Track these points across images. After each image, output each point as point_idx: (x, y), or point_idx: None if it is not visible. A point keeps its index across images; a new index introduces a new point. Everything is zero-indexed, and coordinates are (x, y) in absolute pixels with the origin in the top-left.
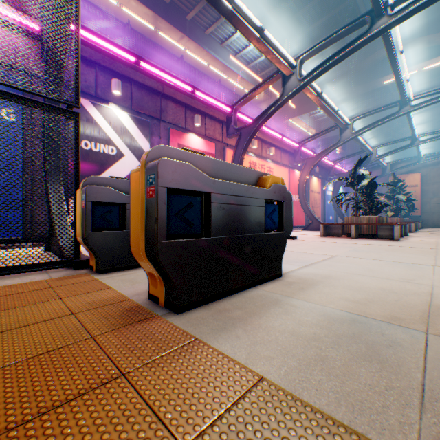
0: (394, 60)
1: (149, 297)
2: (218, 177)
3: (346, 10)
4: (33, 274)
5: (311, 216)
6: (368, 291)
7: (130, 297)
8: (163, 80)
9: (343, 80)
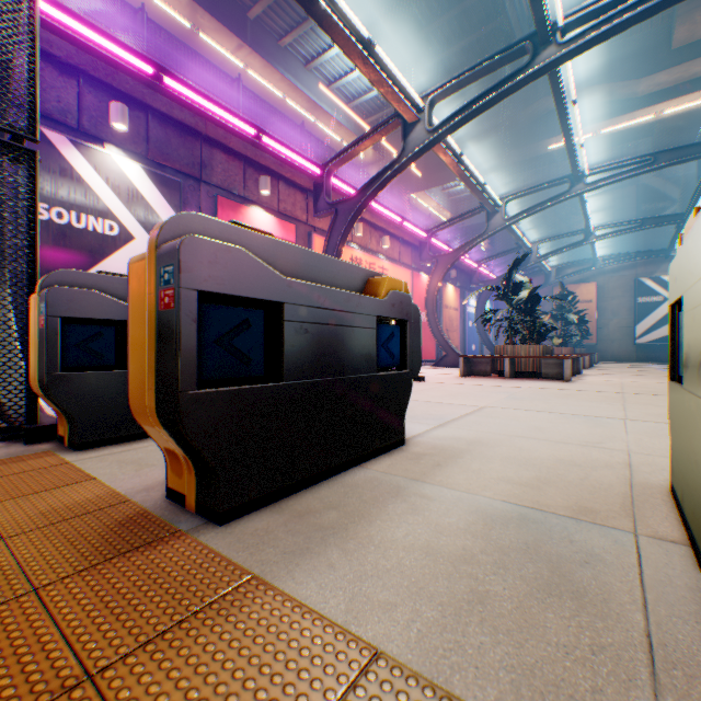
0: (565, 114)
1: (168, 494)
2: (297, 275)
3: (496, 34)
4: None
5: (445, 345)
6: (540, 465)
7: (130, 496)
8: (205, 111)
9: (491, 139)
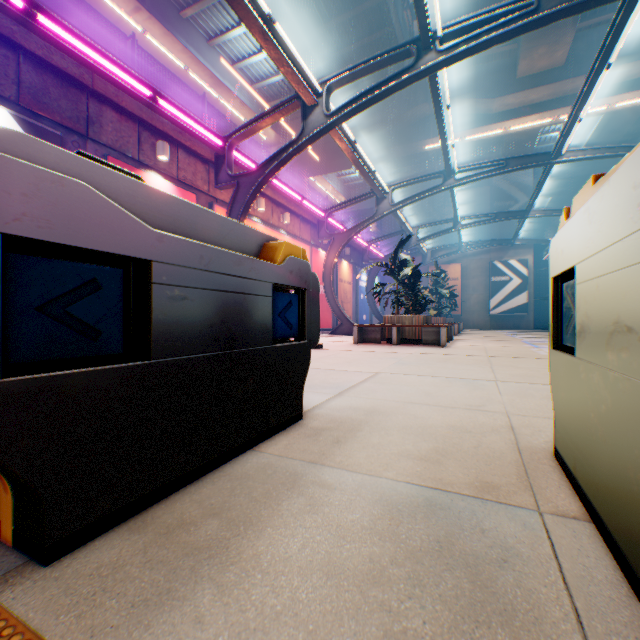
0: (441, 116)
1: None
2: (176, 231)
3: (384, 42)
4: None
5: (341, 315)
6: (436, 434)
7: None
8: (91, 62)
9: (380, 134)
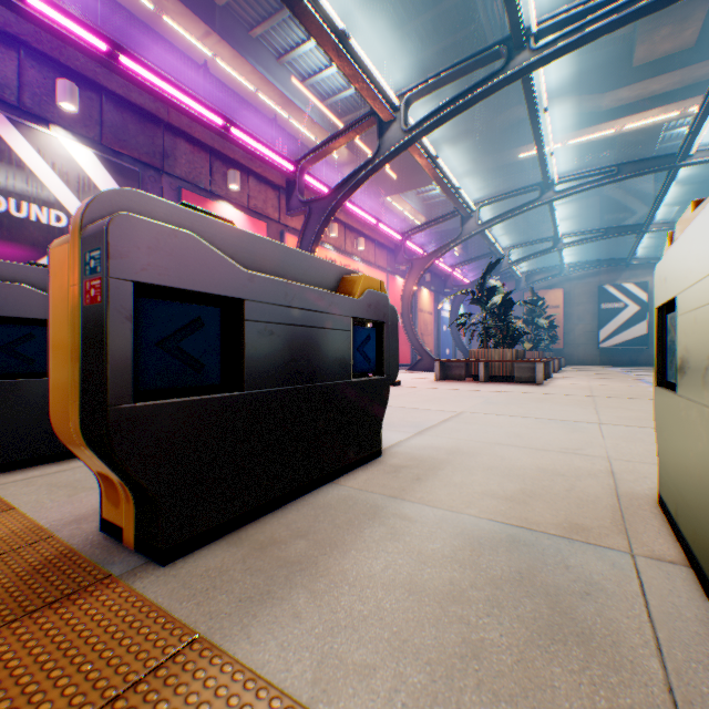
0: (537, 121)
1: (103, 526)
2: (262, 270)
3: (470, 40)
4: None
5: (420, 349)
6: (524, 476)
7: (55, 530)
8: (167, 96)
9: (465, 145)
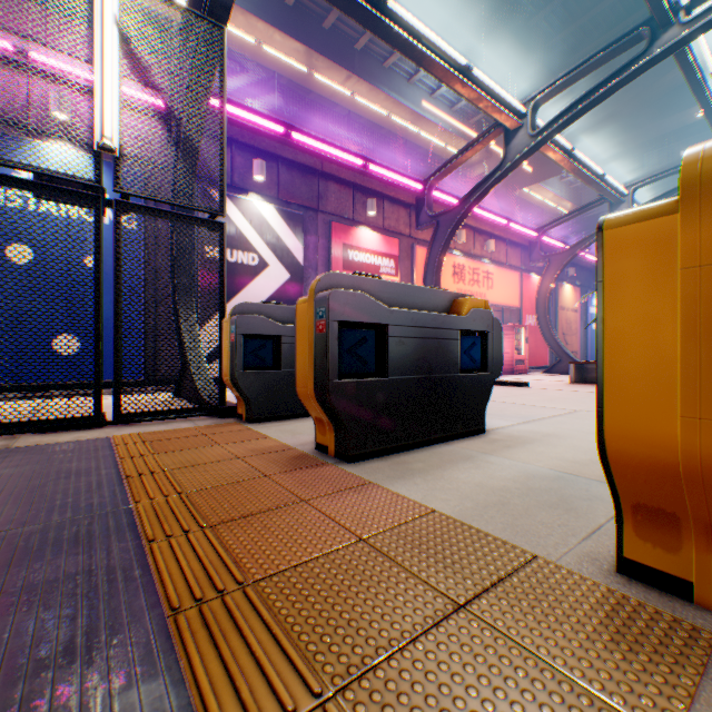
0: (701, 89)
1: (316, 447)
2: (397, 303)
3: (623, 0)
4: (176, 422)
5: (558, 351)
6: None
7: (294, 446)
8: (322, 154)
9: (619, 116)
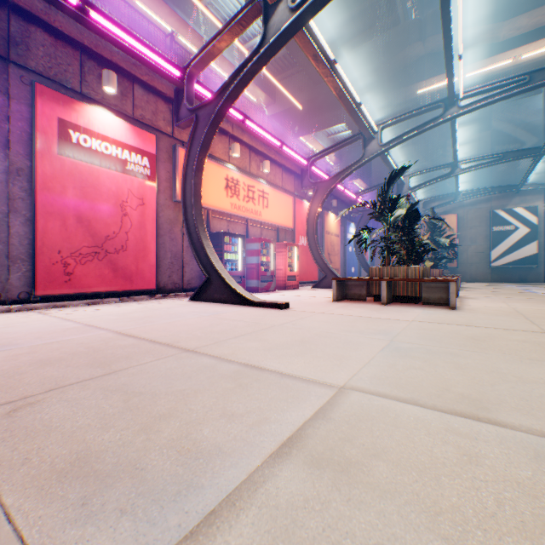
0: (448, 4)
1: None
2: None
3: None
4: None
5: (324, 267)
6: None
7: None
8: None
9: (368, 83)
